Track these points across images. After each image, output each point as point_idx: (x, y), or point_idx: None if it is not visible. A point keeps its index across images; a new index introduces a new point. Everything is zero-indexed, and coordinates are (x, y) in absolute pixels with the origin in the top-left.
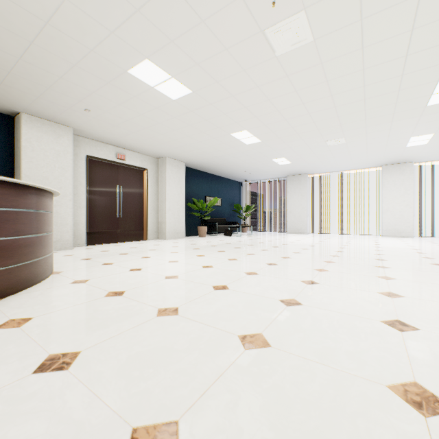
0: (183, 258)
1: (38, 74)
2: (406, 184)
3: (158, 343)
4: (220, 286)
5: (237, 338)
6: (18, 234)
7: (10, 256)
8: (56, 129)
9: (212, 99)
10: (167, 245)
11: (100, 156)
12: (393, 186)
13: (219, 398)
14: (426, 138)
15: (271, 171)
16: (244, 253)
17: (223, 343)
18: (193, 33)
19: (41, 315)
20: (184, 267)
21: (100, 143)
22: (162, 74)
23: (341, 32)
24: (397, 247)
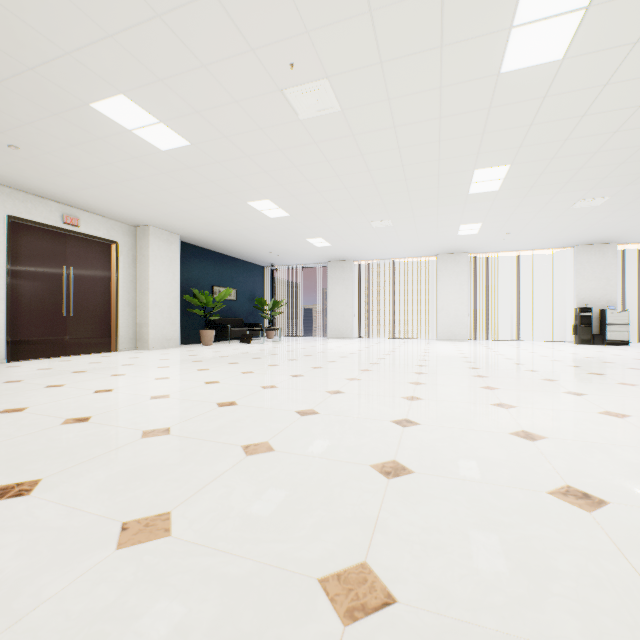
0: (177, 373)
1: None
2: (461, 278)
3: (146, 461)
4: (227, 402)
5: (240, 448)
6: None
7: None
8: None
9: (219, 156)
10: (151, 358)
11: (33, 218)
12: (448, 280)
13: (214, 492)
14: (476, 227)
15: (306, 255)
16: (265, 364)
17: (223, 454)
18: (190, 76)
19: None
20: (178, 385)
21: (33, 197)
22: (146, 116)
23: (370, 107)
24: (445, 352)
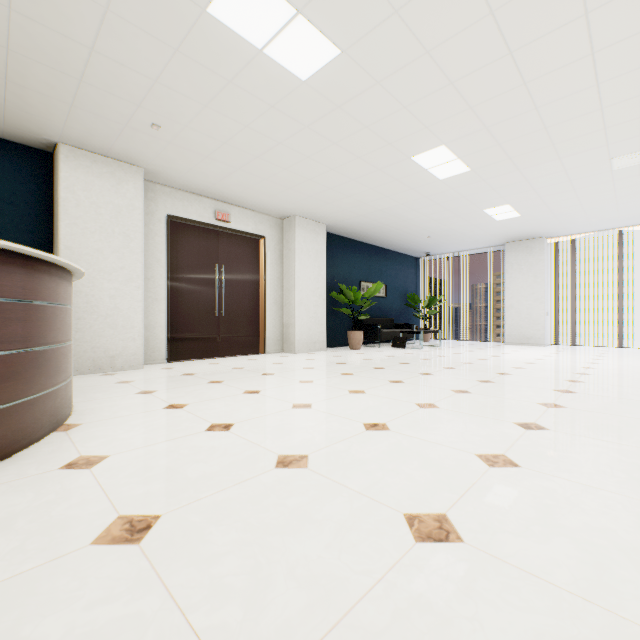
0: (322, 397)
1: (54, 46)
2: None
3: None
4: (428, 518)
5: None
6: None
7: None
8: (115, 171)
9: (381, 67)
10: (294, 365)
11: (189, 216)
12: None
13: None
14: None
15: (476, 235)
16: (445, 388)
17: None
18: None
19: None
20: (322, 426)
21: (189, 195)
22: (277, 6)
23: None
24: None
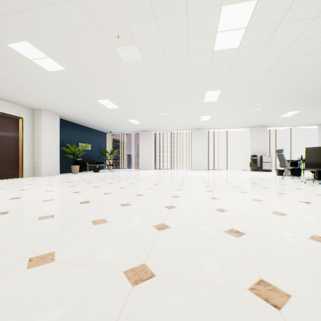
0: (58, 188)
1: None
2: (202, 140)
3: (41, 230)
4: (85, 201)
5: (91, 222)
6: None
7: None
8: None
9: (81, 76)
10: (43, 181)
11: None
12: (196, 142)
13: (77, 241)
14: (208, 117)
15: (128, 127)
16: (106, 183)
17: (82, 225)
18: (65, 36)
19: None
20: (58, 194)
21: None
22: (40, 53)
23: (157, 60)
24: (194, 175)
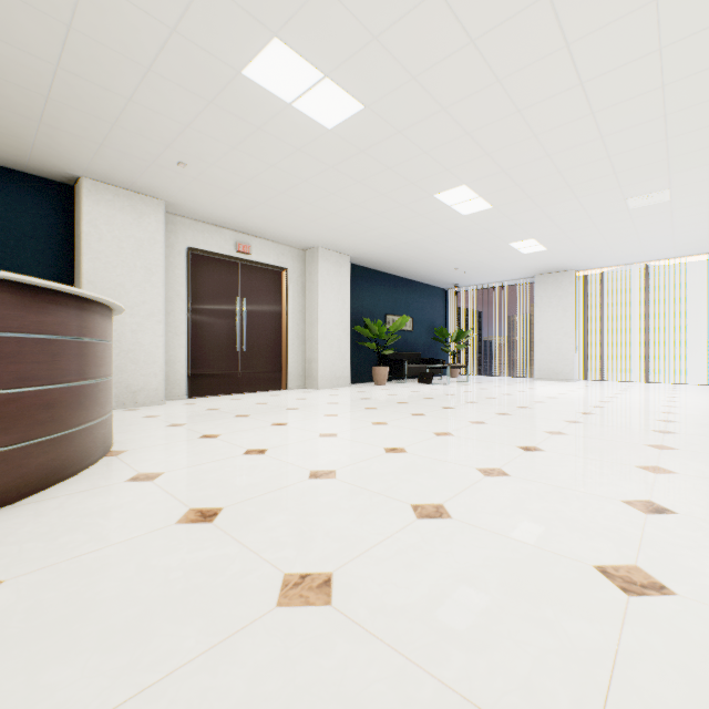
0: (346, 427)
1: (93, 96)
2: None
3: None
4: (429, 506)
5: None
6: (22, 384)
7: (4, 427)
8: (137, 204)
9: (402, 120)
10: (318, 401)
11: (209, 249)
12: None
13: None
14: None
15: (504, 267)
16: (464, 420)
17: None
18: None
19: (23, 573)
20: (347, 450)
21: (209, 227)
22: (307, 71)
23: None
24: None
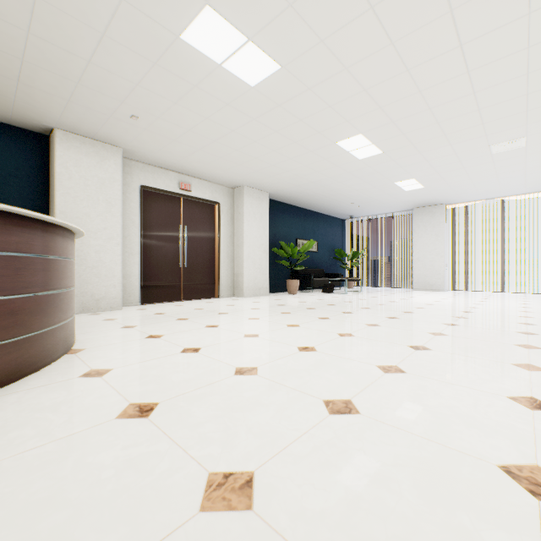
0: (266, 329)
1: (59, 59)
2: None
3: None
4: (339, 402)
5: None
6: None
7: None
8: (100, 150)
9: (311, 78)
10: (244, 307)
11: (158, 186)
12: None
13: None
14: None
15: (390, 202)
16: (361, 323)
17: None
18: None
19: None
20: (267, 349)
21: (158, 169)
22: (233, 35)
23: None
24: None
